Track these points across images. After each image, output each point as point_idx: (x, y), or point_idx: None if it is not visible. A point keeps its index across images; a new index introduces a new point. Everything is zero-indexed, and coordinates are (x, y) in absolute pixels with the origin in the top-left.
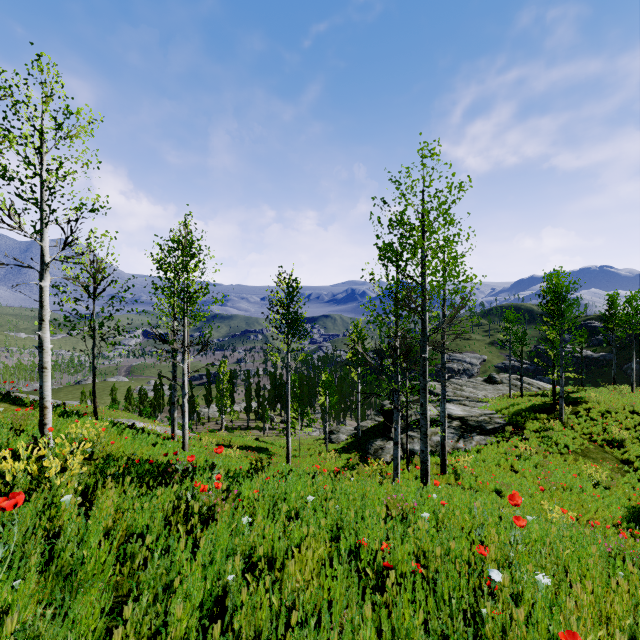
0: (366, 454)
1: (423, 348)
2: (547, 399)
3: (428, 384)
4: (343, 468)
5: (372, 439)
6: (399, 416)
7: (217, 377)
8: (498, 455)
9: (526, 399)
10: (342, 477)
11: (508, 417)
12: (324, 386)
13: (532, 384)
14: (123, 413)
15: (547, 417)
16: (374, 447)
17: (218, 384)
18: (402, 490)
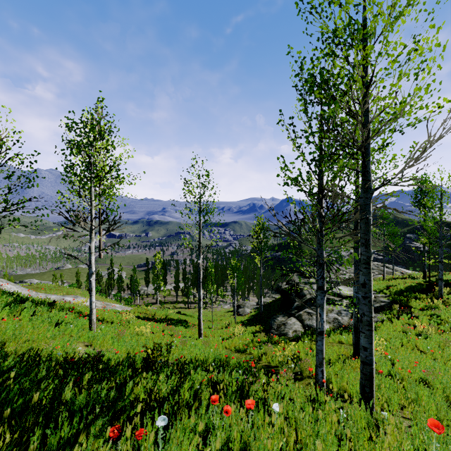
0: (270, 329)
1: (365, 207)
2: (418, 281)
3: (372, 257)
4: (250, 345)
5: (271, 313)
6: (324, 299)
7: (153, 264)
8: (397, 333)
9: (400, 281)
10: (255, 388)
11: (391, 296)
12: (233, 270)
13: (396, 270)
14: (79, 290)
15: (427, 297)
16: (277, 322)
17: (154, 269)
18: (377, 448)
